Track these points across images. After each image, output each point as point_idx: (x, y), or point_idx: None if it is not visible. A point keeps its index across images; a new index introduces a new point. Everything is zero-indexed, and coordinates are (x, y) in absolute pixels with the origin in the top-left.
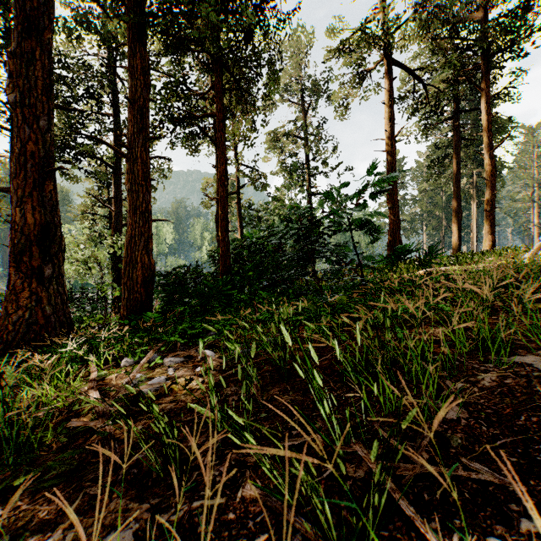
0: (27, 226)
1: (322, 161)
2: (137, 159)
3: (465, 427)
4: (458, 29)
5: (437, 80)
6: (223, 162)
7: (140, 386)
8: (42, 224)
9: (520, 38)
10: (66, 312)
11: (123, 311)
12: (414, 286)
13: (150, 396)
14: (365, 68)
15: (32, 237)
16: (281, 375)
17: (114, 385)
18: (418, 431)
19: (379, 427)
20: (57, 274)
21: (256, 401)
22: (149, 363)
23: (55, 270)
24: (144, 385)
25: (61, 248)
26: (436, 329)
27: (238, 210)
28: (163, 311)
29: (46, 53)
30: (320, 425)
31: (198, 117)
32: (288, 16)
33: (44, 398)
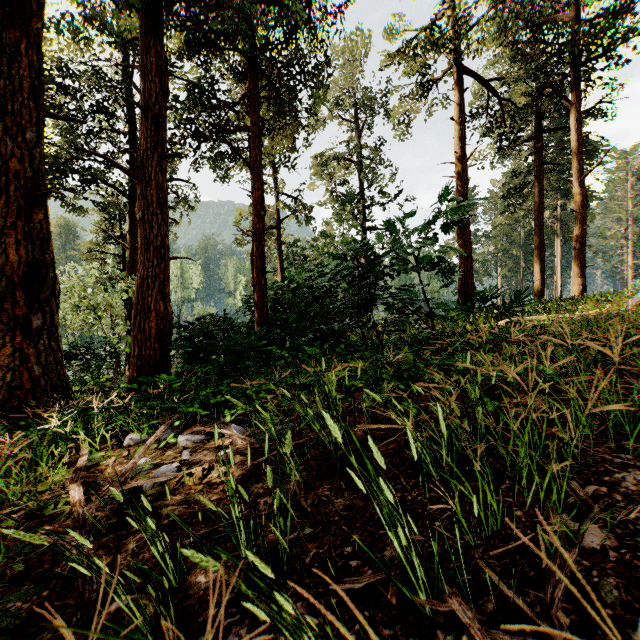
0: (9, 264)
1: (379, 190)
2: (150, 181)
3: (617, 565)
4: (542, 31)
5: (516, 93)
6: (259, 187)
7: (140, 480)
8: (30, 262)
9: (615, 43)
10: (61, 373)
11: (133, 372)
12: (496, 340)
13: (153, 494)
14: (431, 77)
15: (16, 279)
16: (332, 466)
17: (105, 477)
18: (545, 571)
19: (482, 558)
20: (50, 325)
21: (298, 505)
22: (159, 442)
23: (46, 321)
24: (146, 477)
25: (54, 293)
26: (536, 399)
27: (279, 248)
28: (183, 371)
29: (35, 47)
30: (392, 553)
31: (228, 132)
32: (339, 6)
33: (12, 494)
